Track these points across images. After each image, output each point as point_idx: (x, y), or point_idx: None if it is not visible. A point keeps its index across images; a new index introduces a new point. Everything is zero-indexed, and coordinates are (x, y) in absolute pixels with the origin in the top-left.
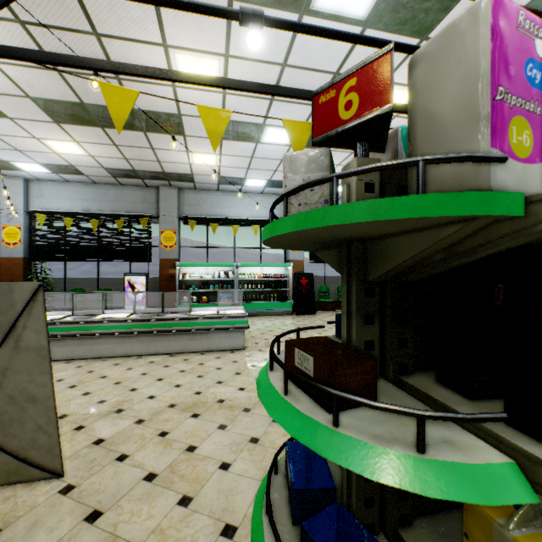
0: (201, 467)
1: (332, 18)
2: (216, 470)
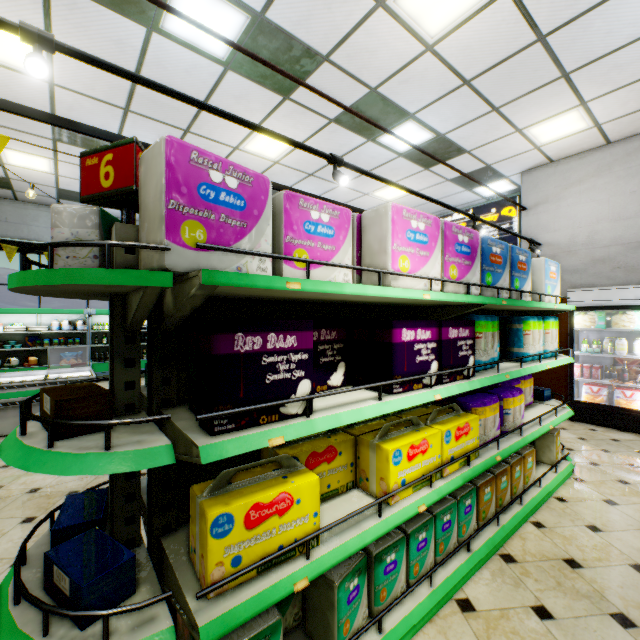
0: None
1: (188, 46)
2: (6, 570)
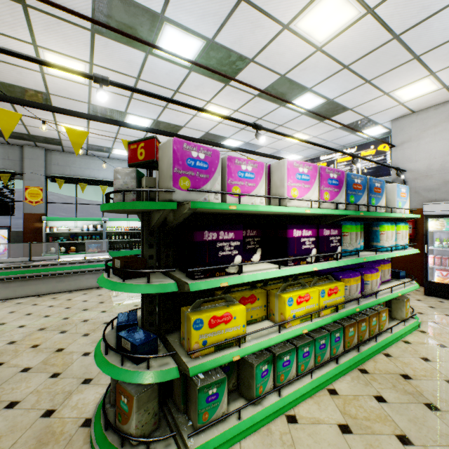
0: (68, 358)
1: (168, 60)
2: (80, 357)
